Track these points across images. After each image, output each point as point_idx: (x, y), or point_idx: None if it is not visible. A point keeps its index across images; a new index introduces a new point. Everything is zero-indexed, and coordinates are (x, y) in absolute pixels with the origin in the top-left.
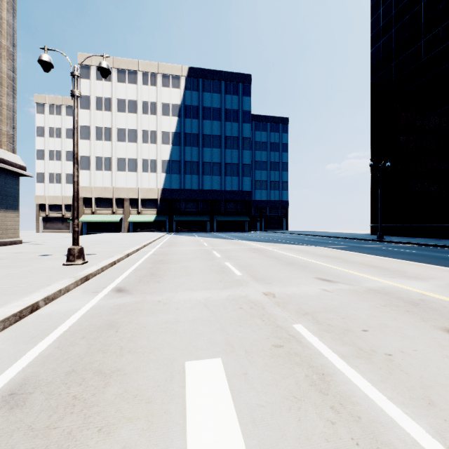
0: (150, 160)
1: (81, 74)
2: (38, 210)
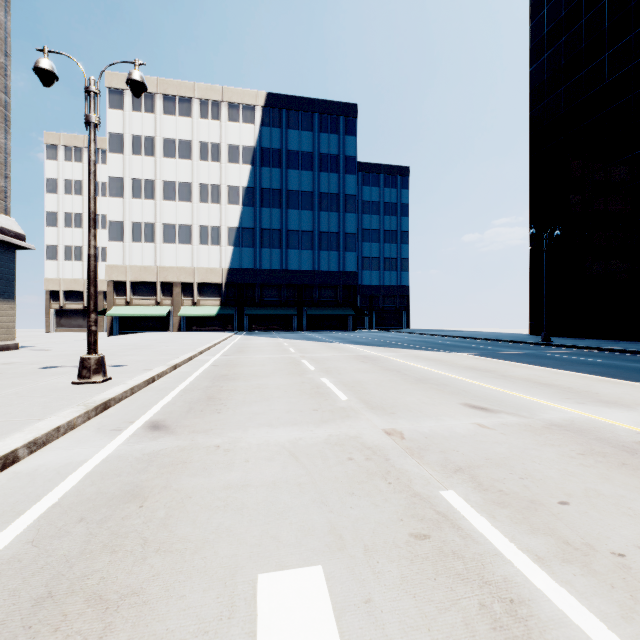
0: (211, 227)
1: (111, 102)
2: (48, 300)
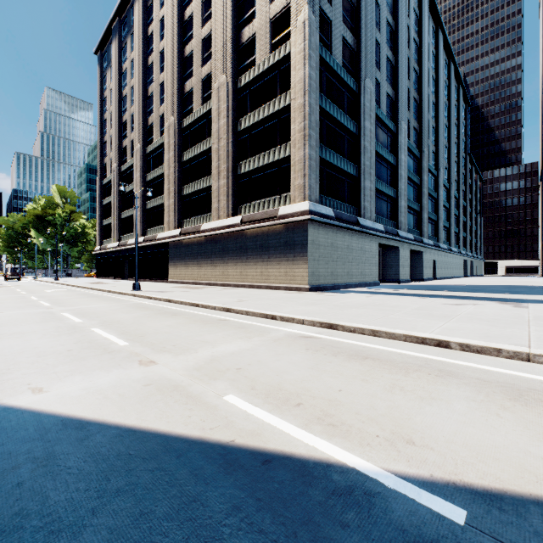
0: None
1: None
2: None
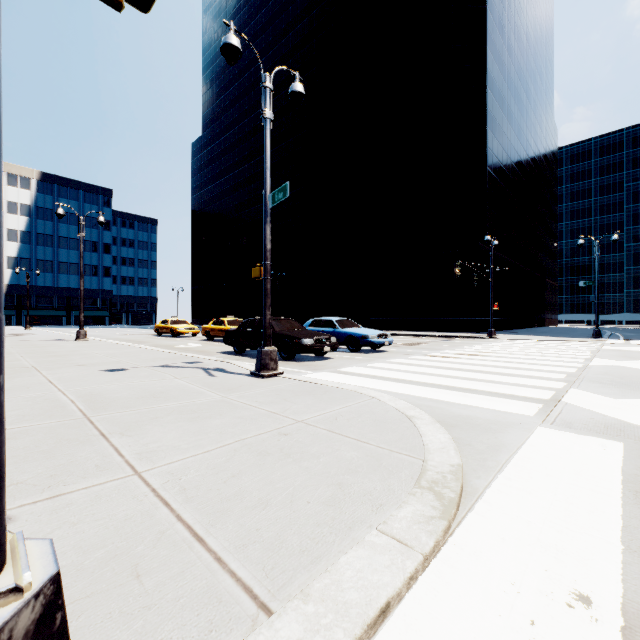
0: None
1: None
2: None
